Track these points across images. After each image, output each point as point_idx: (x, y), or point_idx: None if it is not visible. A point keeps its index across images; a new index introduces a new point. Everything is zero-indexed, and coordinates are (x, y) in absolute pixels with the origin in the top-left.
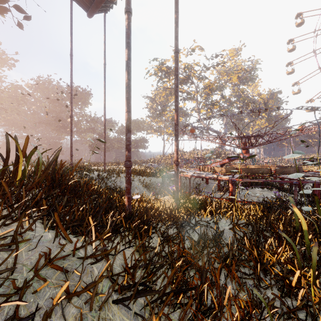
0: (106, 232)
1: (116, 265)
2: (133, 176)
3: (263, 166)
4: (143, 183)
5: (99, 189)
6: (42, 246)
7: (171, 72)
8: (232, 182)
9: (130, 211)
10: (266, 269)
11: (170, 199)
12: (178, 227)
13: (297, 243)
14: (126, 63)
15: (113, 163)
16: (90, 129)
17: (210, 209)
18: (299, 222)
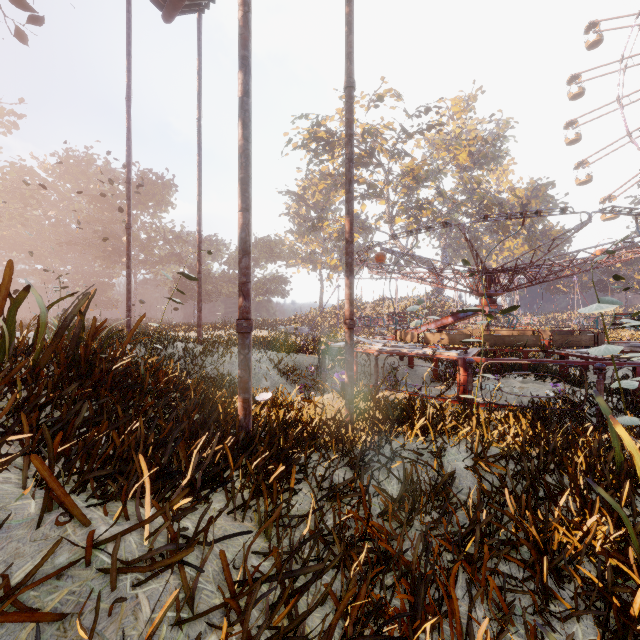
0: (177, 499)
1: (205, 577)
2: (259, 351)
3: (522, 332)
4: (279, 366)
5: (184, 380)
6: (5, 540)
7: (336, 142)
8: (466, 365)
9: (248, 430)
10: (559, 567)
11: (336, 400)
12: (355, 466)
13: (622, 503)
14: (240, 102)
15: (218, 325)
16: (173, 256)
17: (423, 423)
18: (621, 453)
